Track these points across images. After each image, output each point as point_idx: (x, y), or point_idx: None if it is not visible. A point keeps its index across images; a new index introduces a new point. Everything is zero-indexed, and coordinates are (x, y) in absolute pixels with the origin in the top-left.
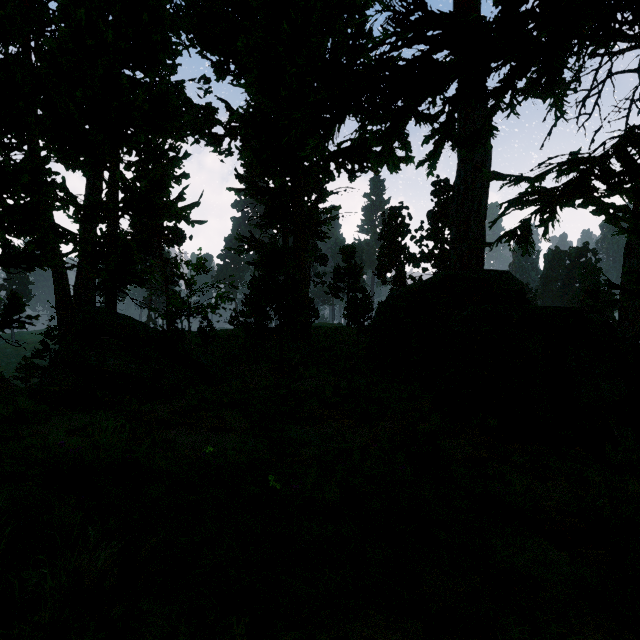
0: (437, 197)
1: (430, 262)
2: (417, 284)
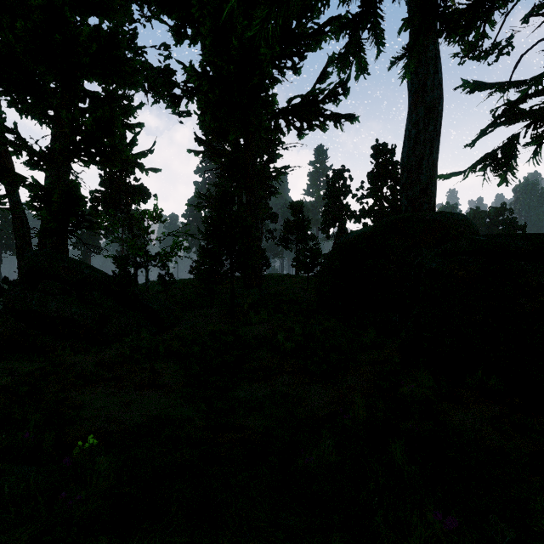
0: (376, 159)
1: (370, 217)
2: (369, 227)
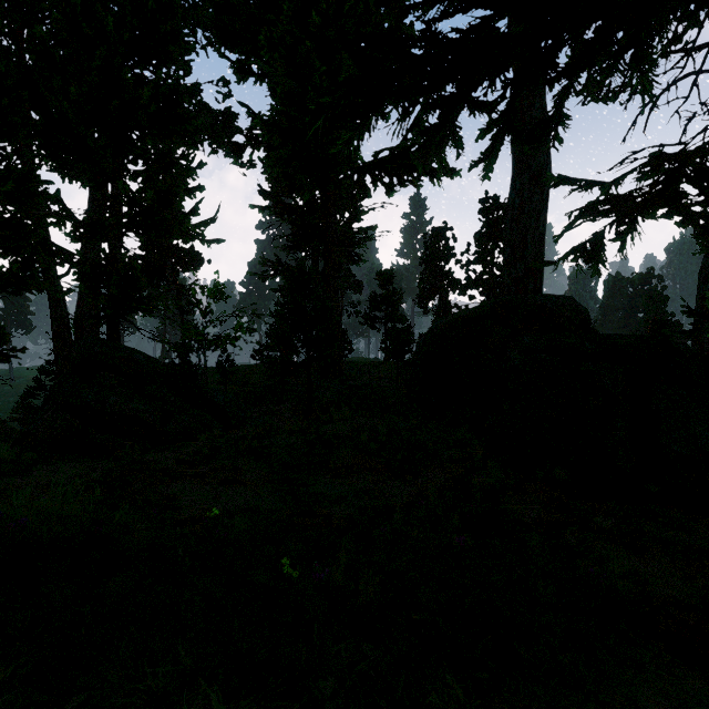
0: (485, 216)
1: (478, 289)
2: (466, 311)
